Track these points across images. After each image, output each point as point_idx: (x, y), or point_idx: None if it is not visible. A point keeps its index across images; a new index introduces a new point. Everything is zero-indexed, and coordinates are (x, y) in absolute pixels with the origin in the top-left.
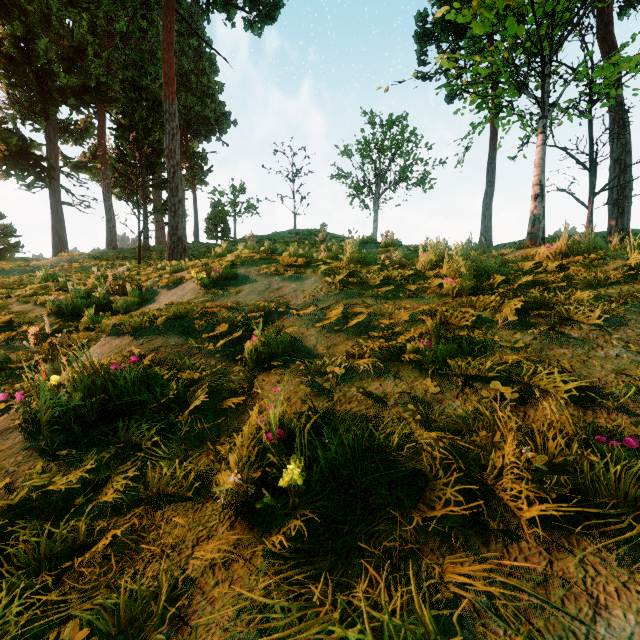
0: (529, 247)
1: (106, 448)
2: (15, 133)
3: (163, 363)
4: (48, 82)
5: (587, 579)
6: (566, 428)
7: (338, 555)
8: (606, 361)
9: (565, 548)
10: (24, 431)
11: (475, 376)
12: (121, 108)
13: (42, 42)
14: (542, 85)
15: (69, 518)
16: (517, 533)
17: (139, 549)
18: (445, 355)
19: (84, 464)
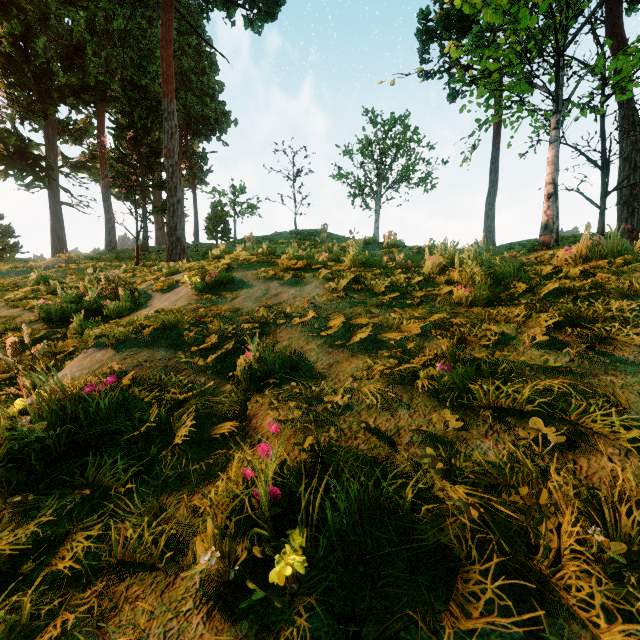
0: (542, 249)
1: (71, 490)
2: (13, 133)
3: (146, 382)
4: (47, 81)
5: None
6: None
7: None
8: None
9: None
10: None
11: (505, 408)
12: (120, 107)
13: (40, 41)
14: (556, 78)
15: (14, 589)
16: None
17: None
18: (468, 381)
19: (40, 514)
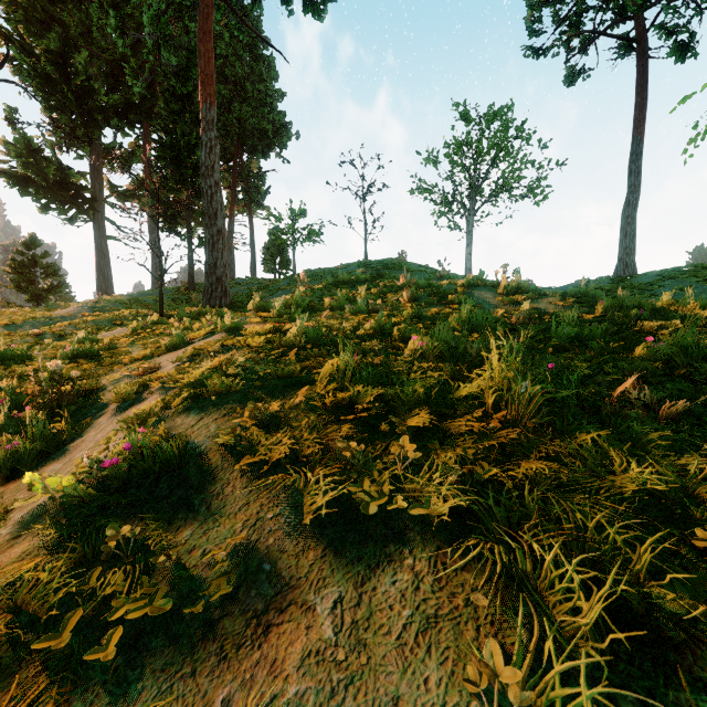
0: None
1: None
2: (52, 161)
3: None
4: (89, 102)
5: None
6: None
7: None
8: None
9: None
10: None
11: None
12: (162, 124)
13: (81, 57)
14: None
15: None
16: None
17: None
18: None
19: None
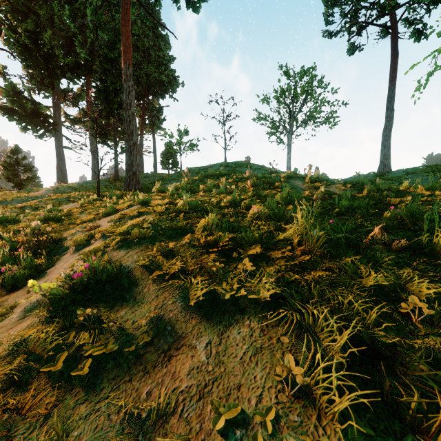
0: None
1: None
2: (29, 99)
3: None
4: (52, 62)
5: None
6: None
7: None
8: None
9: None
10: None
11: None
12: (98, 76)
13: (47, 34)
14: None
15: None
16: None
17: None
18: None
19: None
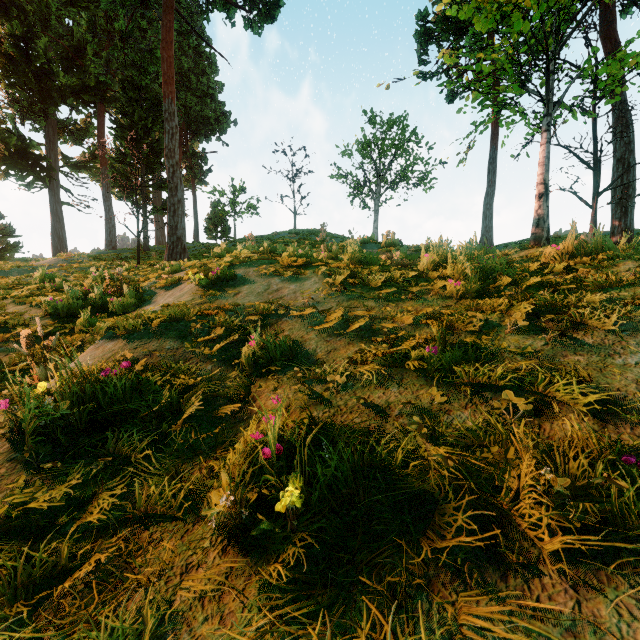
0: (533, 247)
1: (94, 460)
2: (14, 133)
3: (157, 368)
4: (47, 82)
5: (622, 625)
6: (589, 446)
7: (339, 588)
8: (625, 369)
9: (594, 586)
10: (9, 441)
11: (484, 384)
12: (120, 108)
13: (41, 41)
14: (547, 82)
15: (51, 538)
16: (538, 566)
17: (123, 576)
18: (452, 362)
19: (69, 478)
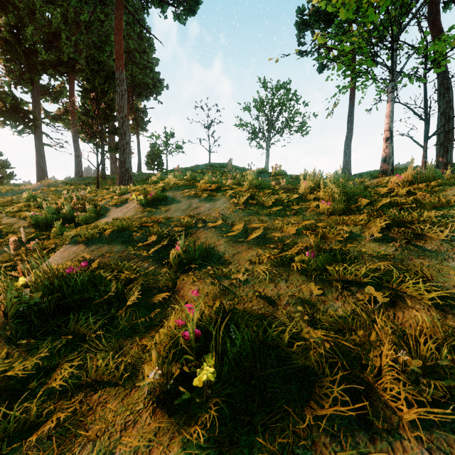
0: (382, 176)
1: (59, 337)
2: (9, 94)
3: (107, 266)
4: (33, 58)
5: None
6: (436, 334)
7: (243, 445)
8: None
9: (445, 449)
10: None
11: (350, 281)
12: (85, 76)
13: (29, 29)
14: (392, 57)
15: (24, 399)
16: (399, 430)
17: (76, 432)
18: (326, 263)
19: (39, 352)
